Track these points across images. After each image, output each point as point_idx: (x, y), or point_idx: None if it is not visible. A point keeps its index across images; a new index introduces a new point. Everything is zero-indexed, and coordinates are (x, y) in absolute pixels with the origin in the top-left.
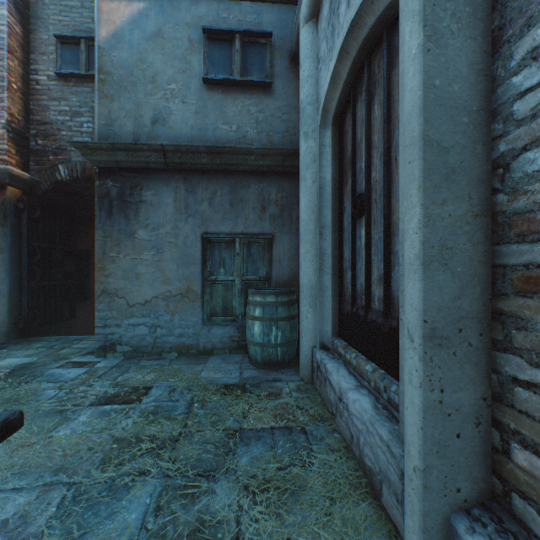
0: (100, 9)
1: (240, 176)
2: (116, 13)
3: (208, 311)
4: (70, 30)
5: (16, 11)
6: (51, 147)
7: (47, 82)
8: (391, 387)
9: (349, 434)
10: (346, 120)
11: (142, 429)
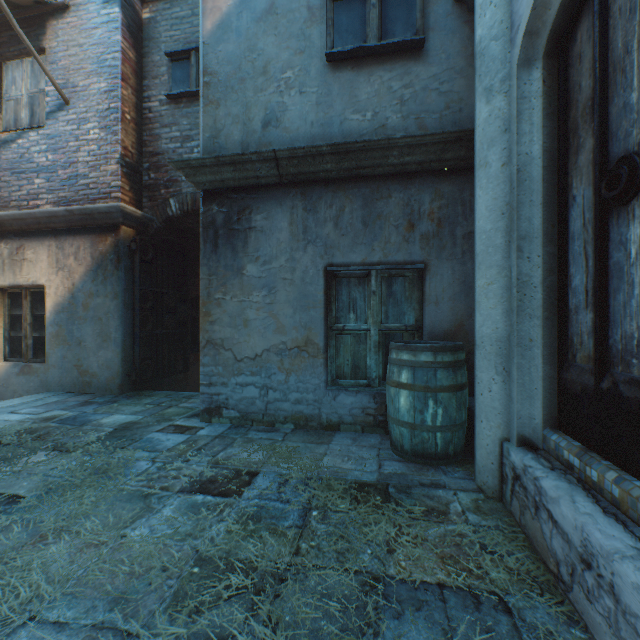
0: None
1: (376, 183)
2: None
3: (333, 371)
4: (180, 45)
5: (129, 35)
6: (162, 180)
7: (159, 108)
8: None
9: None
10: (577, 35)
11: (235, 545)
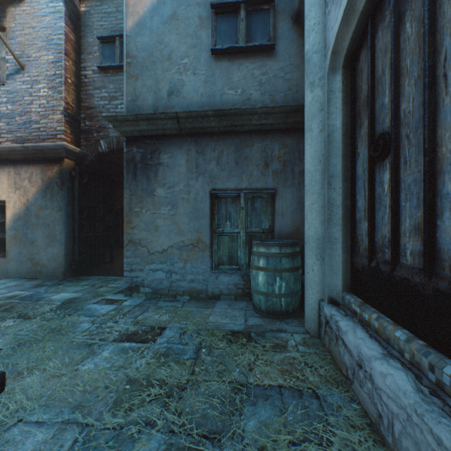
0: (127, 4)
1: (244, 136)
2: (139, 5)
3: (216, 260)
4: (108, 32)
5: (70, 22)
6: (95, 126)
7: (92, 75)
8: (443, 368)
9: (375, 411)
10: (360, 58)
11: (153, 371)
